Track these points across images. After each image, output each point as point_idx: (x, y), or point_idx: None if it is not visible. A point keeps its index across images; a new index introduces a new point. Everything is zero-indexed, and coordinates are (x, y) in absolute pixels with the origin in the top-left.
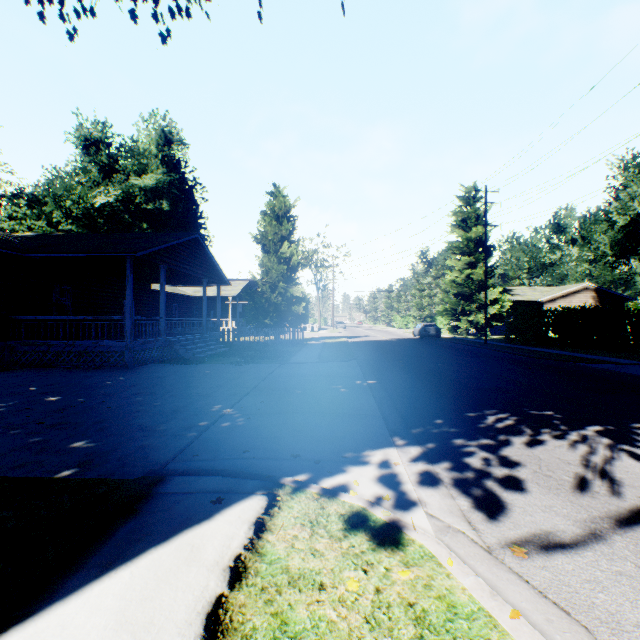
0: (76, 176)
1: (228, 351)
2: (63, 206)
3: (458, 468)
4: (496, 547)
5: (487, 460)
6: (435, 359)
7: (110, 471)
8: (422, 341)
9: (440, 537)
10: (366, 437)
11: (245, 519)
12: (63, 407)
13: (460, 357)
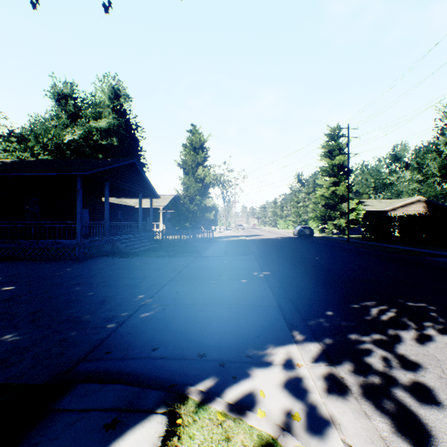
0: (52, 121)
1: (157, 247)
2: (41, 142)
3: (362, 371)
4: None
5: (387, 361)
6: (313, 253)
7: (20, 373)
8: (300, 239)
9: None
10: (267, 331)
11: None
12: (12, 297)
13: (331, 252)
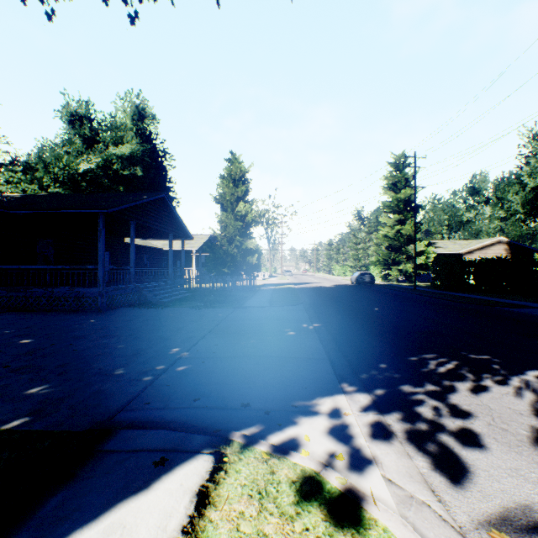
0: (63, 147)
1: (191, 296)
2: (52, 172)
3: (410, 419)
4: (469, 528)
5: (437, 410)
6: (372, 303)
7: (59, 421)
8: (359, 287)
9: (403, 512)
10: (315, 383)
11: (187, 488)
12: (32, 350)
13: (394, 302)
